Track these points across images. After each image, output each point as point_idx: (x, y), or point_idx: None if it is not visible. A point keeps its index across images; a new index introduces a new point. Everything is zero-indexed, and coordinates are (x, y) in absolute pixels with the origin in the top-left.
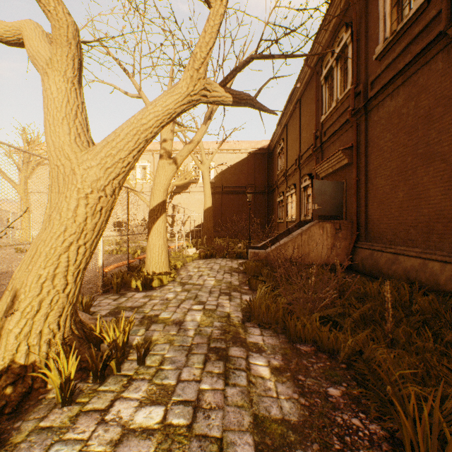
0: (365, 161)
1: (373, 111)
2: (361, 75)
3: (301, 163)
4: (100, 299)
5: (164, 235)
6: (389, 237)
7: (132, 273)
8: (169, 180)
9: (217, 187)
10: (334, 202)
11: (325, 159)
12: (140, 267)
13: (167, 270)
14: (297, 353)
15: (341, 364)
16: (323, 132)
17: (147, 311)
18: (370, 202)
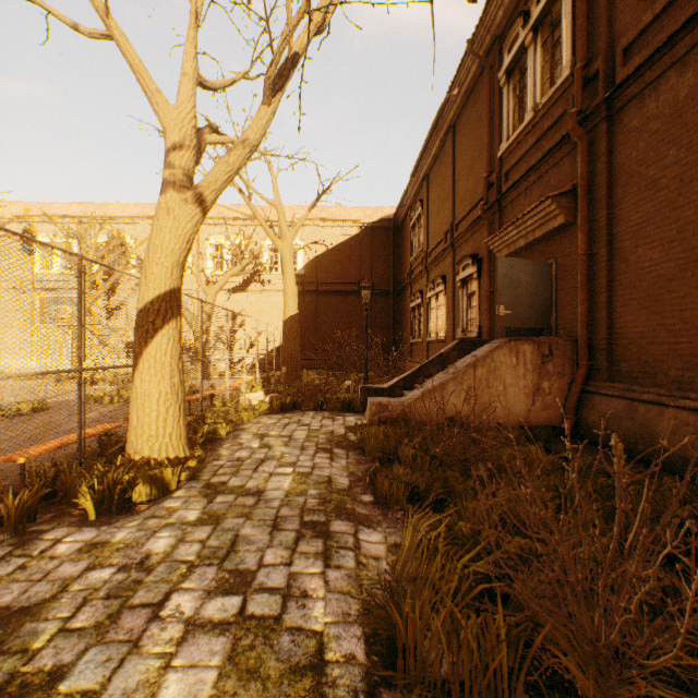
0: (608, 215)
1: (630, 108)
2: (599, 41)
3: (457, 237)
4: None
5: (174, 371)
6: (676, 374)
7: (91, 463)
8: (186, 241)
9: (309, 283)
10: (534, 302)
11: (513, 221)
12: (126, 442)
13: (179, 454)
14: None
15: None
16: (504, 174)
17: (36, 645)
18: (620, 299)
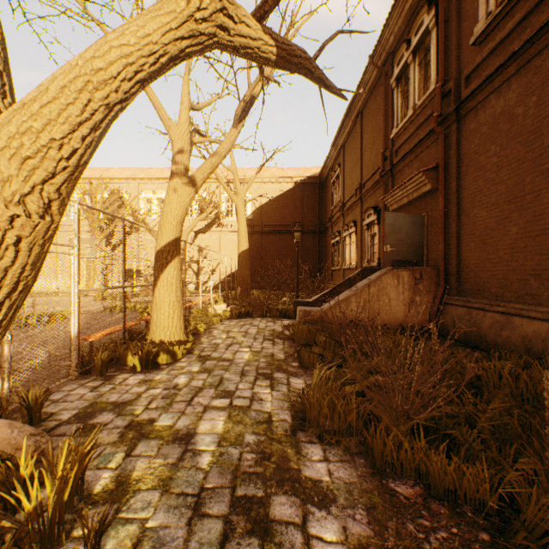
0: (457, 185)
1: (470, 116)
2: (452, 69)
3: (364, 193)
4: (71, 388)
5: (178, 288)
6: (494, 290)
7: (130, 343)
8: (185, 209)
9: (256, 225)
10: (412, 242)
11: (398, 186)
12: (145, 332)
13: (181, 338)
14: (393, 503)
15: (480, 533)
16: (395, 151)
17: (138, 412)
18: (464, 241)
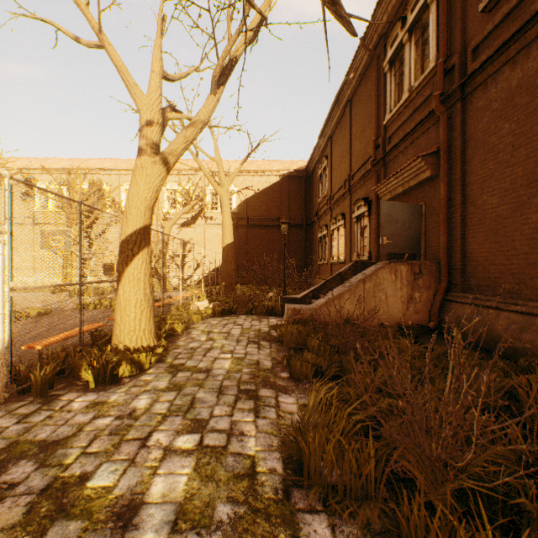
0: (462, 170)
1: (477, 92)
2: (455, 42)
3: (353, 185)
4: None
5: (147, 284)
6: (509, 286)
7: (88, 350)
8: (155, 191)
9: (241, 219)
10: (409, 234)
11: (393, 174)
12: (111, 336)
13: (150, 343)
14: None
15: None
16: (388, 138)
17: (68, 461)
18: (470, 232)
